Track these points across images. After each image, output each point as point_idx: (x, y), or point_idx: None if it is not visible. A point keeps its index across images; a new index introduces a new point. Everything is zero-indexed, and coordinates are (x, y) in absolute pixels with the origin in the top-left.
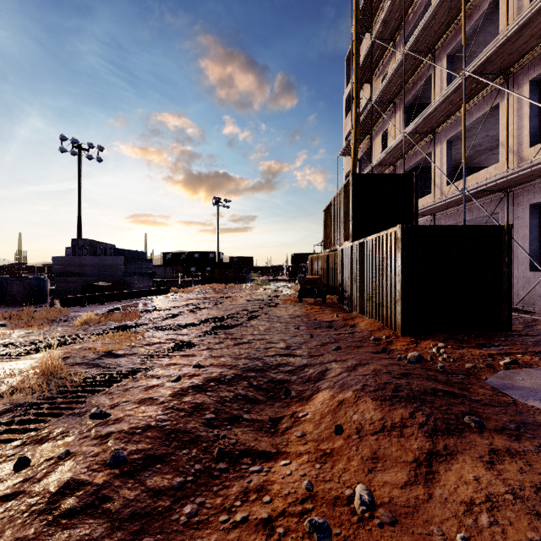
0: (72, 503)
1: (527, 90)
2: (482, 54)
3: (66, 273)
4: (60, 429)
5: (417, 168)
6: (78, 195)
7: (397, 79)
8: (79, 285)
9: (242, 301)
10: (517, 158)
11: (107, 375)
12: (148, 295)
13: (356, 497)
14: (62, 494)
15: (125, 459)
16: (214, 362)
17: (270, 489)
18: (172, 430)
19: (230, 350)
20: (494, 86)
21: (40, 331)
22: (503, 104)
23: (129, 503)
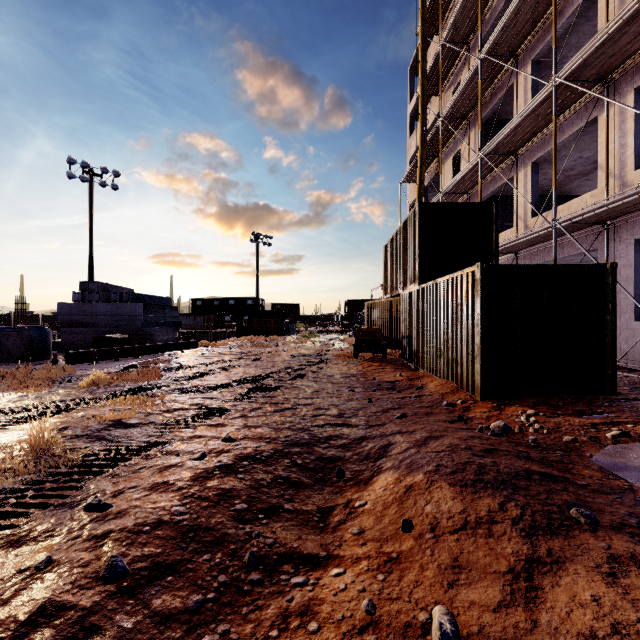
0: (45, 637)
1: (632, 101)
2: (577, 56)
3: (74, 323)
4: (44, 526)
5: (495, 197)
6: (89, 230)
7: (472, 90)
8: (90, 337)
9: (285, 356)
10: (619, 183)
11: (113, 452)
12: (172, 349)
13: (434, 626)
14: (33, 623)
15: (125, 570)
16: (248, 433)
17: (317, 612)
18: (191, 527)
19: (269, 418)
20: (591, 96)
21: (37, 394)
22: (601, 118)
23: (126, 635)
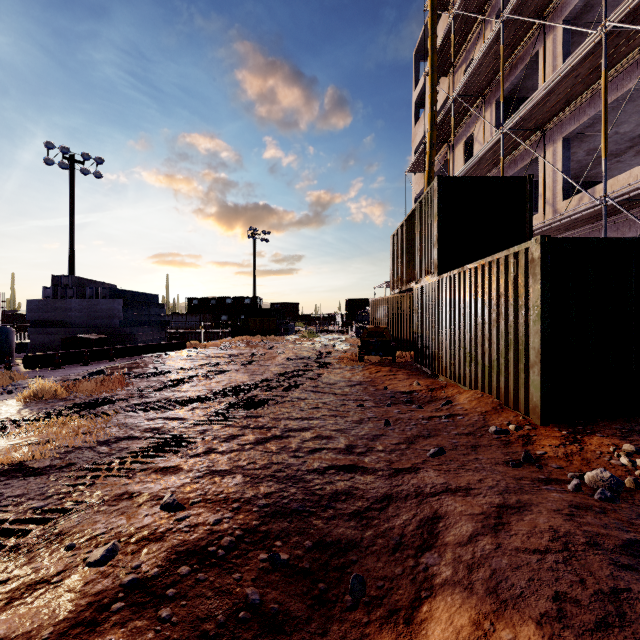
0: None
1: None
2: None
3: (45, 322)
4: None
5: None
6: (70, 221)
7: (490, 62)
8: (62, 337)
9: (280, 360)
10: None
11: None
12: (155, 351)
13: None
14: None
15: None
16: (209, 489)
17: None
18: None
19: (246, 455)
20: None
21: None
22: None
23: None
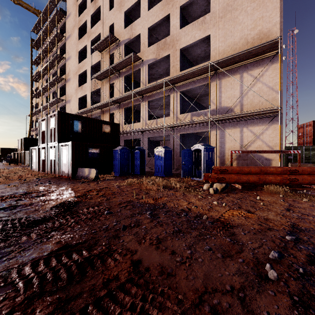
0: None
1: None
2: None
3: None
4: None
5: None
6: None
7: (42, 109)
8: None
9: None
10: None
11: None
12: None
13: None
14: None
15: None
16: None
17: None
18: None
19: None
20: None
21: None
22: None
23: None
